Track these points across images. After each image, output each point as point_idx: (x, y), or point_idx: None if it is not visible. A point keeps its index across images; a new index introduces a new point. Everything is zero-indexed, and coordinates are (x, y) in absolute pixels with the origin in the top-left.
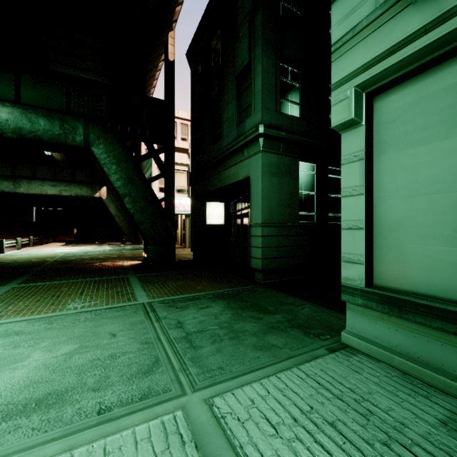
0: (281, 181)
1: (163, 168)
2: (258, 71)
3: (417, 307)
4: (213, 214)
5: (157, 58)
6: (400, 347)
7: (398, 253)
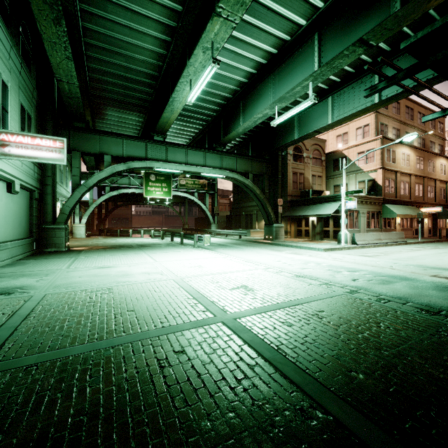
0: None
1: None
2: None
3: None
4: None
5: None
6: None
7: None
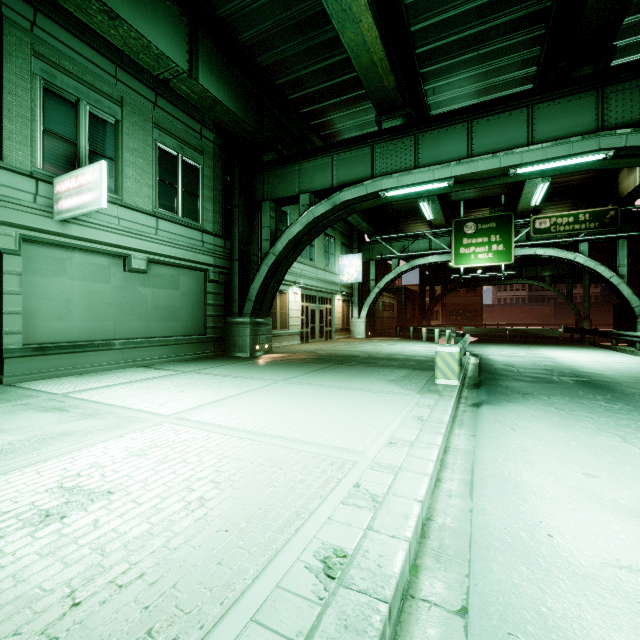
0: None
1: None
2: None
3: (51, 348)
4: None
5: None
6: (41, 370)
7: (34, 326)
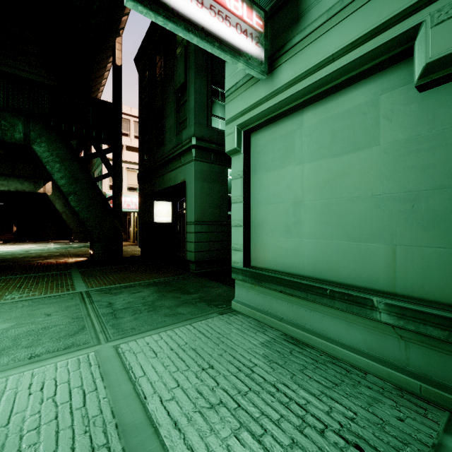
0: (212, 185)
1: (110, 167)
2: (191, 90)
3: (266, 277)
4: (161, 212)
5: (105, 60)
6: (260, 306)
7: (262, 242)
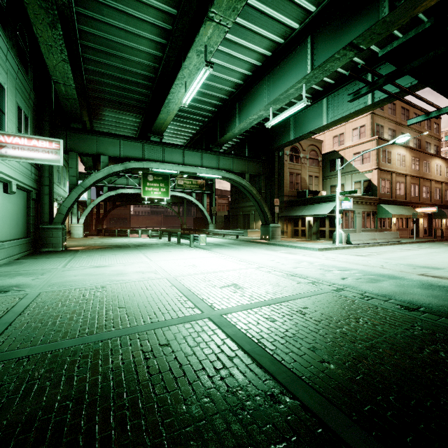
0: None
1: None
2: None
3: None
4: None
5: None
6: None
7: None
